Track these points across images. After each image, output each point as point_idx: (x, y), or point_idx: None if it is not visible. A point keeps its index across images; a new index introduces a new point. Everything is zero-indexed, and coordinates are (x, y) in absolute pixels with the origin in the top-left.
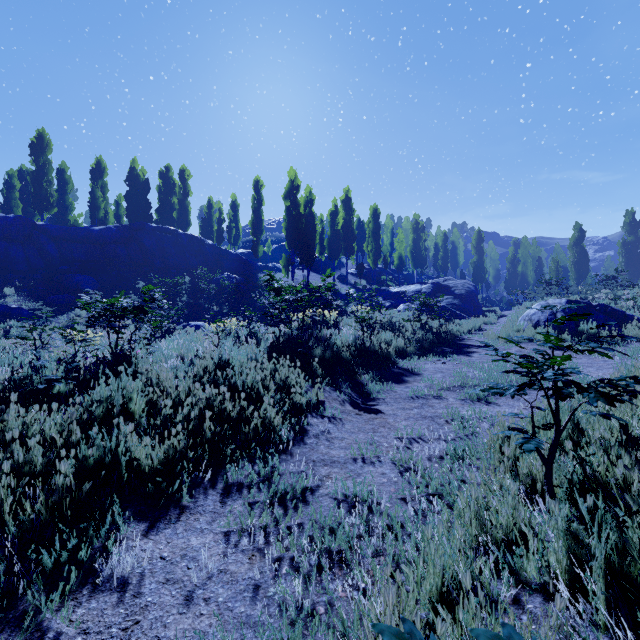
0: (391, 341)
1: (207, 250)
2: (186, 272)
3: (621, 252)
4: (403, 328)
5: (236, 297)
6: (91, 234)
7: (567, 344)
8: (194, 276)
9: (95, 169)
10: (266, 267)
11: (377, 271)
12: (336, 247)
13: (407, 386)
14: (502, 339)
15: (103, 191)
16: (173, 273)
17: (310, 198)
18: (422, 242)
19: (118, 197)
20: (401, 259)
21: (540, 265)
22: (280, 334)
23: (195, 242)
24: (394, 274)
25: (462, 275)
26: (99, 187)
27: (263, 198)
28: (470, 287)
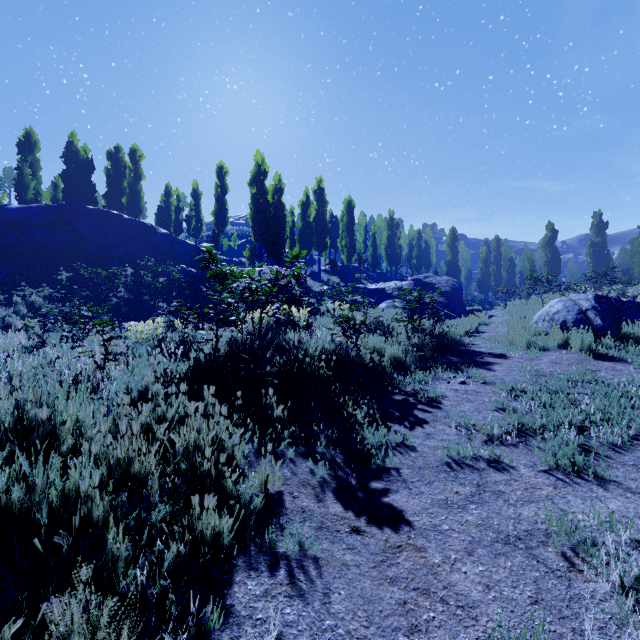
0: (382, 349)
1: (159, 239)
2: (131, 264)
3: (589, 253)
4: (392, 330)
5: (191, 293)
6: (5, 214)
7: (613, 352)
8: (140, 268)
9: (23, 142)
10: (230, 261)
11: (351, 269)
12: (308, 240)
13: (428, 433)
14: (521, 345)
15: (34, 168)
16: (114, 264)
17: (279, 186)
18: (397, 239)
19: (56, 178)
20: (376, 256)
21: (512, 265)
22: (227, 340)
23: (144, 230)
24: (368, 272)
25: (436, 274)
26: (27, 163)
27: (227, 186)
28: (454, 284)
